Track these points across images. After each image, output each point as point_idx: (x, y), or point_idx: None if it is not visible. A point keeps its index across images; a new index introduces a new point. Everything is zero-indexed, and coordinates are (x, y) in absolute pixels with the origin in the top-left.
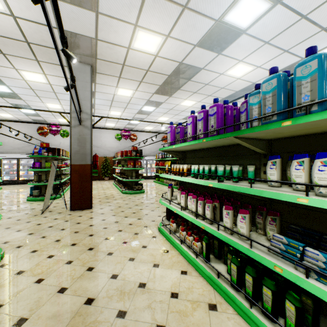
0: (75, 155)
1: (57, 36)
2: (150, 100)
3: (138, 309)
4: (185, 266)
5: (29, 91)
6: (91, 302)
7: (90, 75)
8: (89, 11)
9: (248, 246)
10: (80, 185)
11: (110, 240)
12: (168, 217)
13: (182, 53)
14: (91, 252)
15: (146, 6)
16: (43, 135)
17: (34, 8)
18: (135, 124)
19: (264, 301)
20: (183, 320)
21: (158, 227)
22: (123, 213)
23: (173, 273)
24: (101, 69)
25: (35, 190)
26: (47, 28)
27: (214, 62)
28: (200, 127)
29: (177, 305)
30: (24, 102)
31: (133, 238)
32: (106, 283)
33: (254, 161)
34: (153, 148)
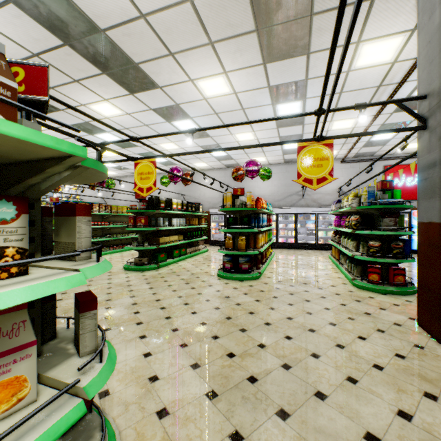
0: None
1: None
2: (157, 109)
3: None
4: None
5: None
6: None
7: None
8: None
9: None
10: None
11: None
12: None
13: None
14: None
15: None
16: (92, 188)
17: None
18: (228, 158)
19: None
20: None
21: None
22: None
23: None
24: None
25: None
26: None
27: None
28: None
29: None
30: (89, 156)
31: None
32: None
33: None
34: (277, 194)
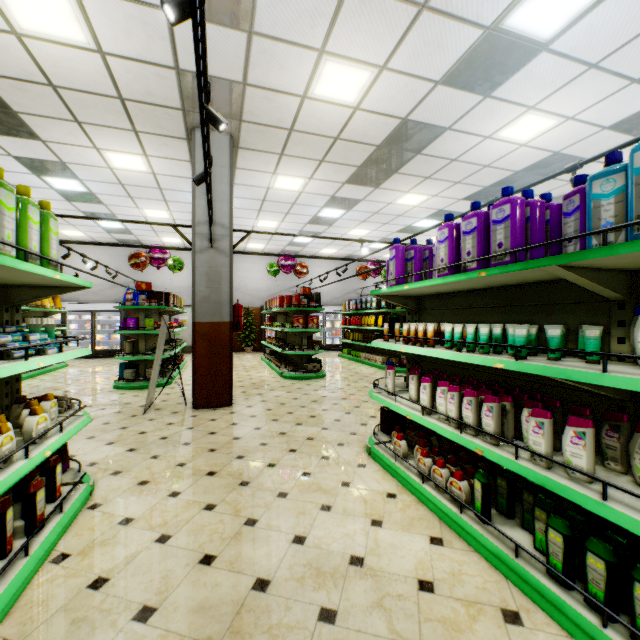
0: (203, 305)
1: (175, 83)
2: (336, 197)
3: (359, 609)
4: (436, 529)
5: (117, 187)
6: (265, 587)
7: (228, 153)
8: (236, 31)
9: (595, 496)
10: (211, 361)
11: (278, 468)
12: (386, 427)
13: (409, 101)
14: (246, 490)
15: (346, 12)
16: (139, 267)
17: (139, 34)
18: (302, 245)
19: (639, 616)
20: (454, 639)
21: (366, 446)
22: (292, 417)
23: (415, 541)
24: (249, 140)
25: (128, 370)
26: (157, 71)
27: (475, 113)
28: (469, 248)
29: (436, 606)
30: (106, 209)
31: (321, 466)
32: (285, 551)
33: (591, 317)
34: (335, 291)
